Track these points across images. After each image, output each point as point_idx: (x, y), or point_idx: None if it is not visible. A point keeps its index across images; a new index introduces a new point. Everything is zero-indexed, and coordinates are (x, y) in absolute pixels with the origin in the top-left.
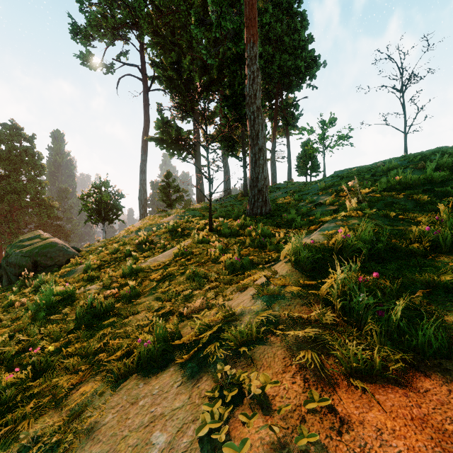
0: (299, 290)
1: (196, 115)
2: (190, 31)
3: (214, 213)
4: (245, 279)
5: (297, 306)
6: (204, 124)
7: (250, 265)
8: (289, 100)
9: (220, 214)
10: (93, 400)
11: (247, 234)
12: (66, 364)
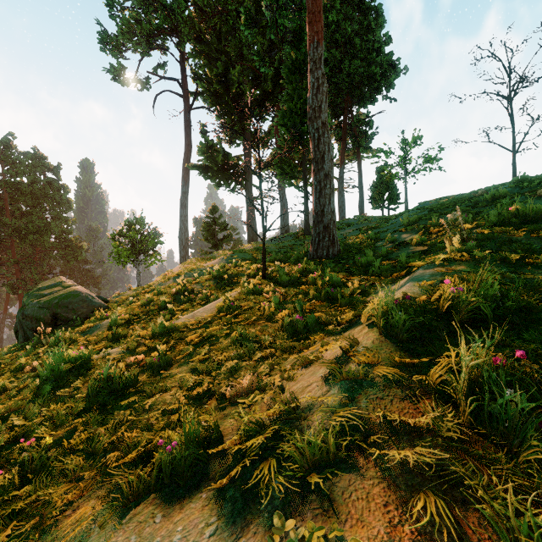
0: (395, 372)
1: (247, 136)
2: (239, 35)
3: (269, 255)
4: (311, 347)
5: (395, 401)
6: (256, 147)
7: (317, 326)
8: (361, 117)
9: (276, 257)
10: (90, 534)
11: (310, 283)
12: (66, 465)
